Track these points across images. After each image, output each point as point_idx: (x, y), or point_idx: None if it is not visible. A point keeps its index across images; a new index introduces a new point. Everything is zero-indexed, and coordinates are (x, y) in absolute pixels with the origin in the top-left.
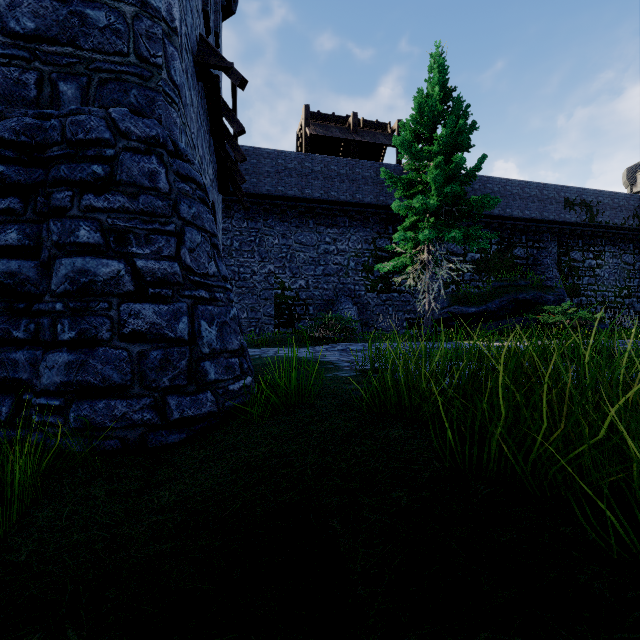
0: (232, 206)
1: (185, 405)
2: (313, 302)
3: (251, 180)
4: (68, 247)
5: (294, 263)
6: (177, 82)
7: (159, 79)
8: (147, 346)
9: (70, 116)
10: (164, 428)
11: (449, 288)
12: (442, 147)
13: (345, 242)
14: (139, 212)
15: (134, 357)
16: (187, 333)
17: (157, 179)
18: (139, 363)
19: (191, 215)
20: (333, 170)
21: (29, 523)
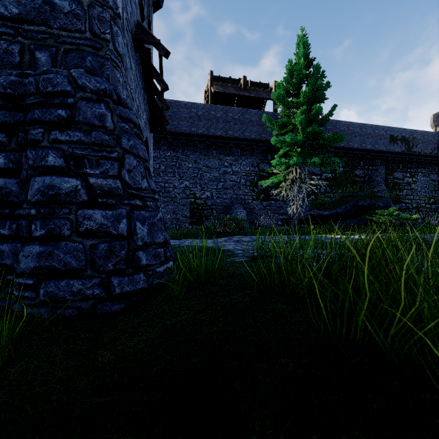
0: (160, 141)
1: (124, 283)
2: (216, 207)
3: (173, 123)
4: (40, 169)
5: (203, 180)
6: (120, 52)
7: (107, 49)
8: (97, 240)
9: (42, 75)
10: (109, 300)
11: (310, 197)
12: (306, 99)
13: (238, 166)
14: (91, 143)
15: (87, 248)
16: (126, 231)
17: (105, 120)
18: (91, 253)
19: (129, 146)
20: (230, 116)
21: (3, 377)
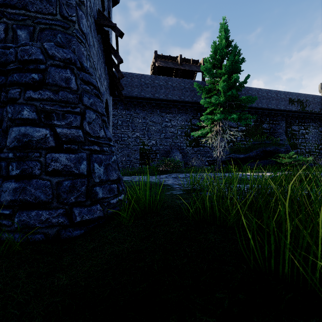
0: (118, 103)
1: (84, 213)
2: (159, 152)
3: (127, 89)
4: (17, 121)
5: (149, 132)
6: (84, 31)
7: (73, 29)
8: (62, 178)
9: (20, 47)
10: (71, 227)
11: (229, 145)
12: (226, 71)
13: (175, 121)
14: (59, 101)
15: (54, 185)
16: (86, 170)
17: (70, 82)
18: (57, 188)
19: (90, 103)
20: (169, 84)
21: None
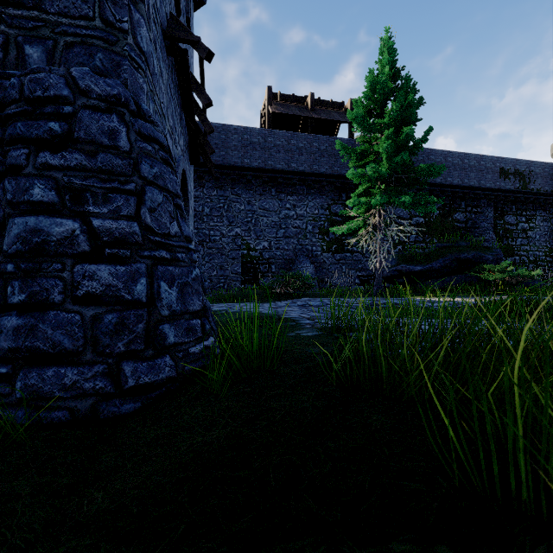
0: (203, 176)
1: (141, 371)
2: (275, 261)
3: (220, 153)
4: (22, 206)
5: (258, 227)
6: (144, 49)
7: (125, 44)
8: (102, 309)
9: (30, 74)
10: (118, 397)
11: (396, 248)
12: (392, 120)
13: (303, 208)
14: (97, 170)
15: (87, 321)
16: (145, 295)
17: (117, 137)
18: (92, 327)
19: (153, 175)
20: (293, 144)
21: None
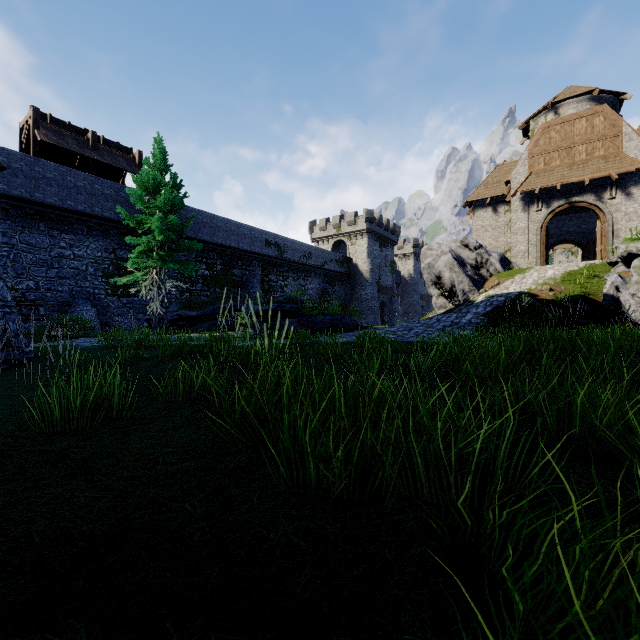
0: None
1: (7, 355)
2: (45, 303)
3: None
4: None
5: (20, 263)
6: None
7: None
8: None
9: None
10: None
11: (184, 295)
12: (165, 205)
13: (83, 249)
14: None
15: None
16: (4, 327)
17: None
18: None
19: None
20: (69, 181)
21: None
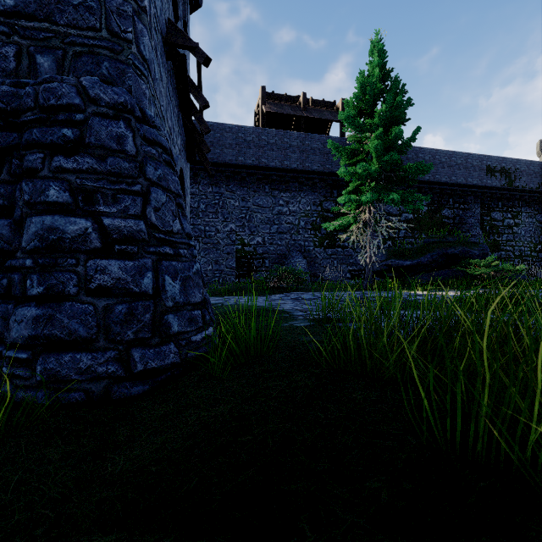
0: (199, 174)
1: (149, 357)
2: (269, 256)
3: (215, 151)
4: (38, 206)
5: (252, 222)
6: (146, 57)
7: (129, 53)
8: (112, 300)
9: (43, 84)
10: (128, 380)
11: (386, 244)
12: (382, 120)
13: (296, 204)
14: (107, 173)
15: (100, 311)
16: (151, 288)
17: (124, 142)
18: (104, 317)
19: (157, 176)
20: (286, 142)
21: None
